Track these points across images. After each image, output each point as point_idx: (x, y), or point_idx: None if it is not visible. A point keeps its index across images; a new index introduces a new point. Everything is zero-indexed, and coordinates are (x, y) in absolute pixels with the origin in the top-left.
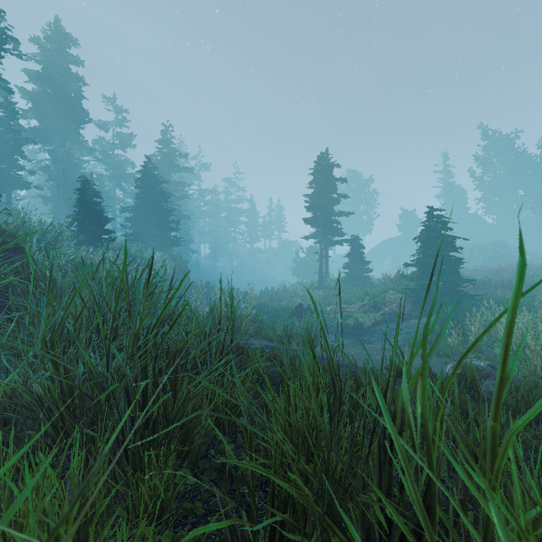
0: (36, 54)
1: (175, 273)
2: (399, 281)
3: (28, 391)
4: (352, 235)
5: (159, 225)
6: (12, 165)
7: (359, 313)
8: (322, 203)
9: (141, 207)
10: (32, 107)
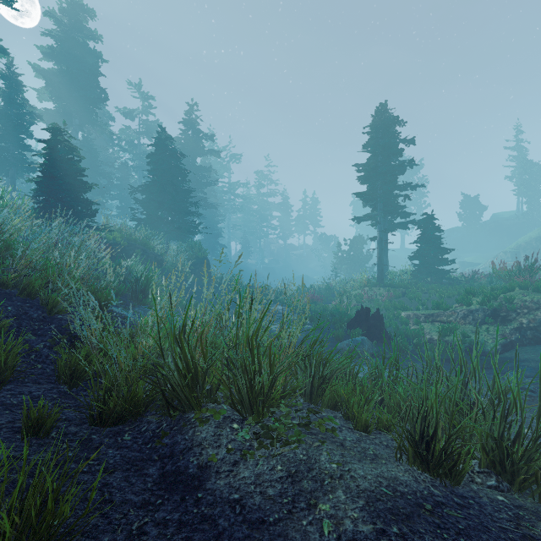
0: (53, 31)
1: (191, 265)
2: (529, 273)
3: None
4: (424, 214)
5: (174, 208)
6: (15, 144)
7: (465, 325)
8: (382, 171)
9: (152, 185)
10: (46, 86)
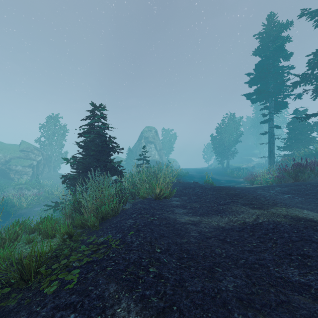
0: None
1: None
2: None
3: None
4: None
5: None
6: None
7: None
8: None
9: None
10: None
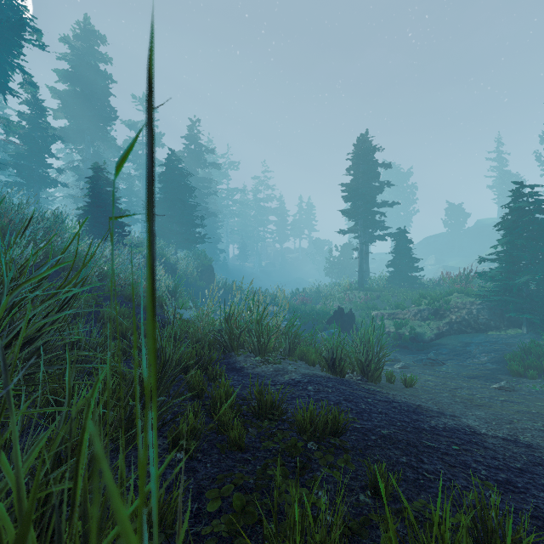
0: (67, 54)
1: (199, 272)
2: (465, 281)
3: None
4: (398, 229)
5: (183, 221)
6: (39, 163)
7: (415, 321)
8: (362, 192)
9: (164, 201)
10: (62, 107)
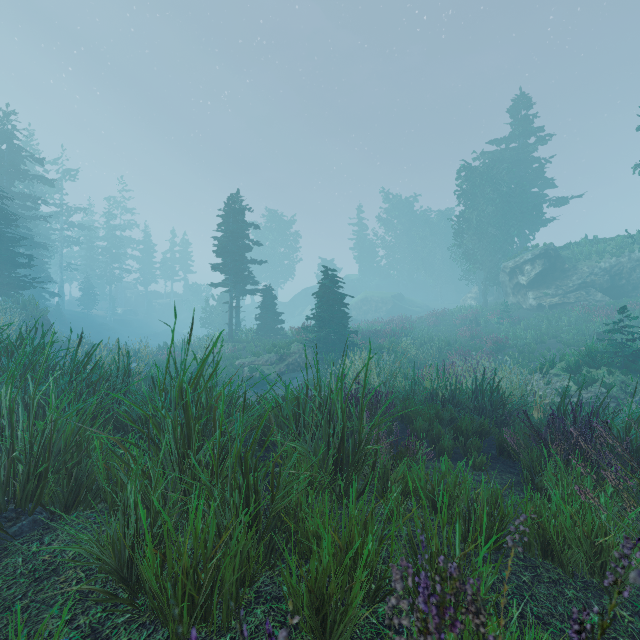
0: None
1: (28, 326)
2: (304, 333)
3: (23, 399)
4: (265, 285)
5: None
6: None
7: (266, 366)
8: (232, 249)
9: None
10: None
